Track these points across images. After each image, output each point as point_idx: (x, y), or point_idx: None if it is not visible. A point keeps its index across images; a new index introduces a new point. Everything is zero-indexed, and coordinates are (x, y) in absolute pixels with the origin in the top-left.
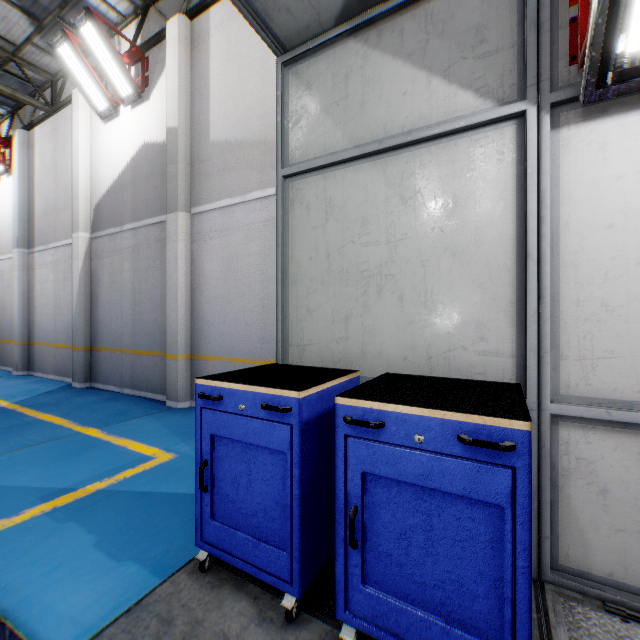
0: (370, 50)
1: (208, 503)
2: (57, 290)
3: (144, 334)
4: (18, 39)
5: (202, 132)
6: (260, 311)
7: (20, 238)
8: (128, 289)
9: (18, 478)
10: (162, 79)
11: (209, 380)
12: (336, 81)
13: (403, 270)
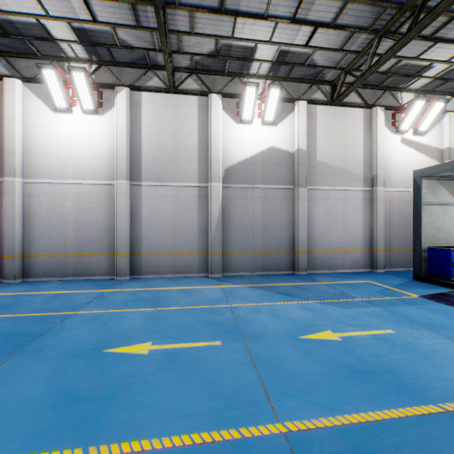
0: (438, 184)
1: (452, 269)
2: (177, 215)
3: (273, 242)
4: (188, 49)
5: (312, 155)
6: (342, 232)
7: (127, 172)
8: (259, 219)
9: (370, 290)
10: (286, 120)
11: (452, 248)
12: (432, 187)
13: (444, 227)
